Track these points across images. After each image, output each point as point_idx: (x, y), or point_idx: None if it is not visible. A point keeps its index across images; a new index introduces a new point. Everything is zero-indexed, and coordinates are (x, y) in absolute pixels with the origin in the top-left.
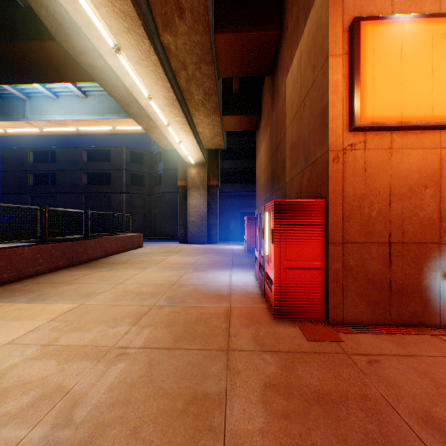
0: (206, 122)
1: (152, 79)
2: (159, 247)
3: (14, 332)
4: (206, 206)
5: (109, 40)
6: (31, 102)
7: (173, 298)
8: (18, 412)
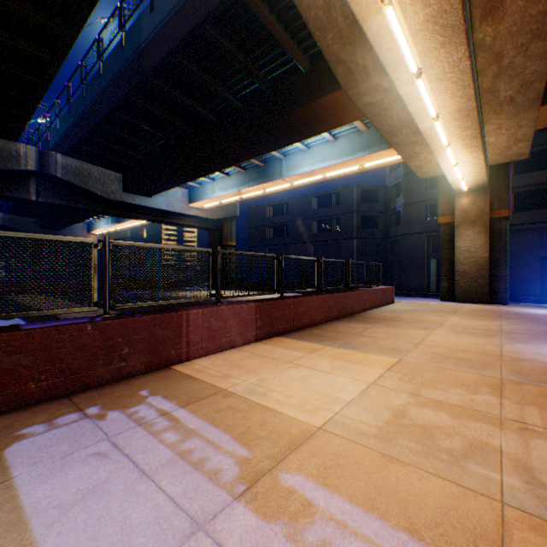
0: (505, 126)
1: (449, 93)
2: (415, 304)
3: (365, 374)
4: (486, 249)
5: (412, 68)
6: (286, 160)
7: (522, 374)
8: (462, 452)
